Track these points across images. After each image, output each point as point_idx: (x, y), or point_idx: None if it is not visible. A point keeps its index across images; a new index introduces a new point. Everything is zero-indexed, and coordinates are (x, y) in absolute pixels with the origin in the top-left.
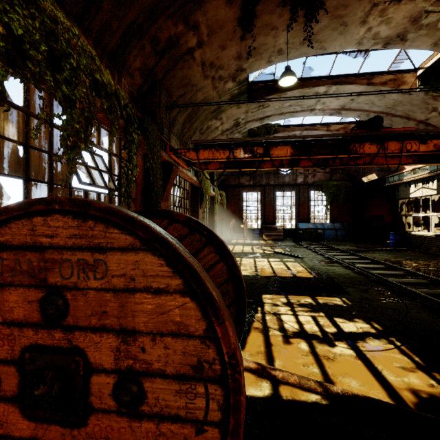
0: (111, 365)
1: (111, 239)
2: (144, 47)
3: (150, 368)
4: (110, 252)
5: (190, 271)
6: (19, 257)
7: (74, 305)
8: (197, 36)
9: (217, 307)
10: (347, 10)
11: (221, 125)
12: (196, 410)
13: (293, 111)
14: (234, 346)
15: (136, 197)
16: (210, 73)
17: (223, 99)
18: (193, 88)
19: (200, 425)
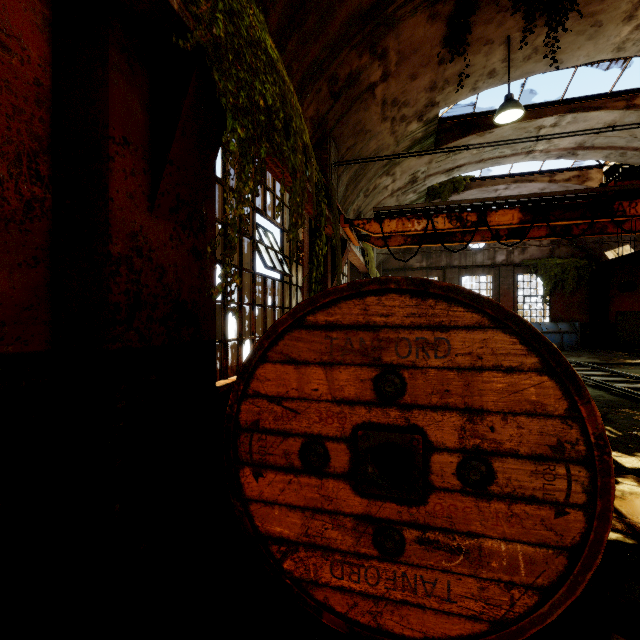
0: (454, 444)
1: (455, 318)
2: (320, 90)
3: (501, 448)
4: (453, 331)
5: (547, 350)
6: (350, 336)
7: (412, 384)
8: (383, 67)
9: (581, 386)
10: (604, 4)
11: (391, 183)
12: (555, 491)
13: (498, 155)
14: (601, 426)
15: (303, 285)
16: (391, 113)
17: (400, 147)
18: (366, 135)
19: (560, 507)
